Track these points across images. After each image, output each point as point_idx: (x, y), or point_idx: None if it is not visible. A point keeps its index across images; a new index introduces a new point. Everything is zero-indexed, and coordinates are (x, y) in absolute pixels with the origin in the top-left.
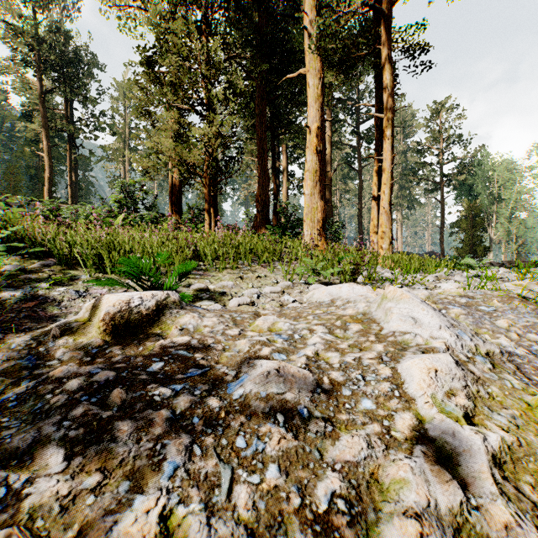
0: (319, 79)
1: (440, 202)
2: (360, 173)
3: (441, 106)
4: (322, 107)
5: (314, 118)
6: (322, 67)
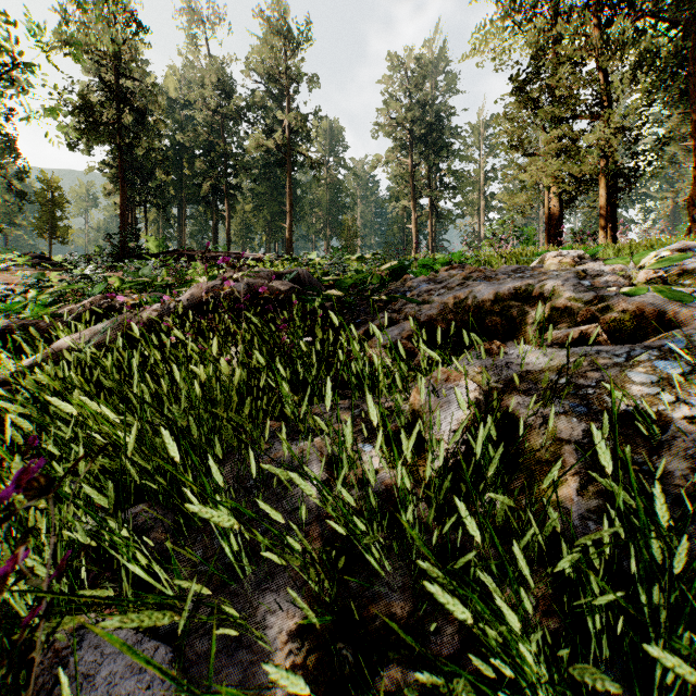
0: None
1: None
2: None
3: None
4: None
5: None
6: None
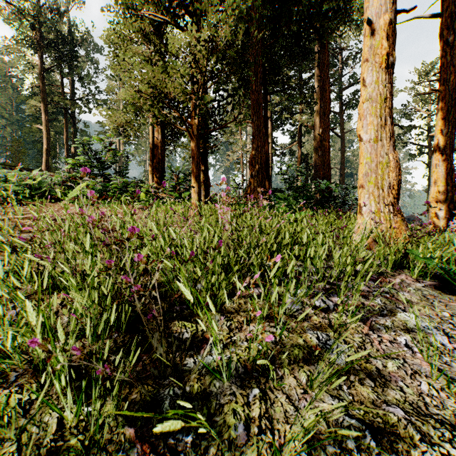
0: None
1: (428, 165)
2: (342, 138)
3: (431, 66)
4: None
5: (382, 5)
6: None
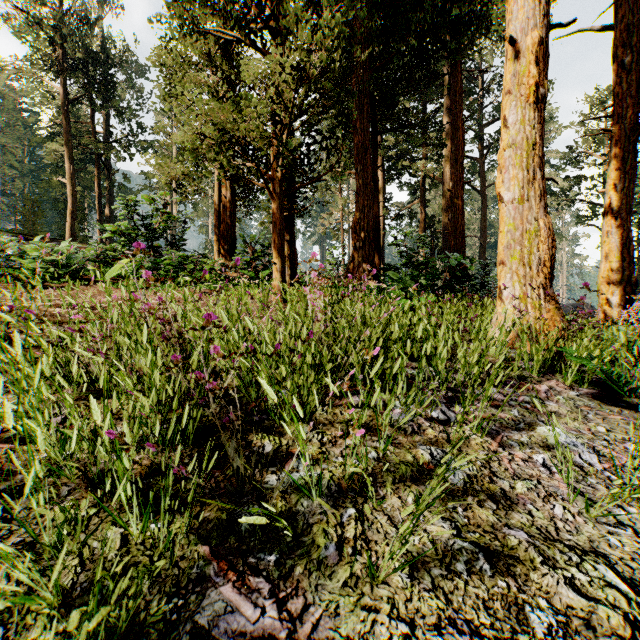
0: None
1: None
2: (483, 195)
3: (608, 93)
4: None
5: (529, 17)
6: None
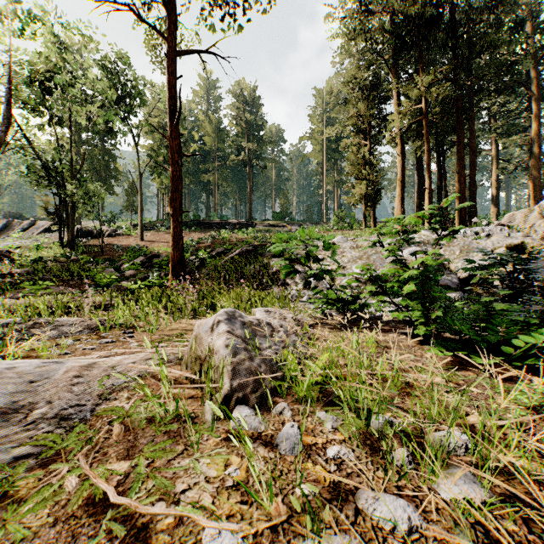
0: (400, 153)
1: None
2: None
3: None
4: (402, 165)
5: (398, 171)
6: (402, 147)
